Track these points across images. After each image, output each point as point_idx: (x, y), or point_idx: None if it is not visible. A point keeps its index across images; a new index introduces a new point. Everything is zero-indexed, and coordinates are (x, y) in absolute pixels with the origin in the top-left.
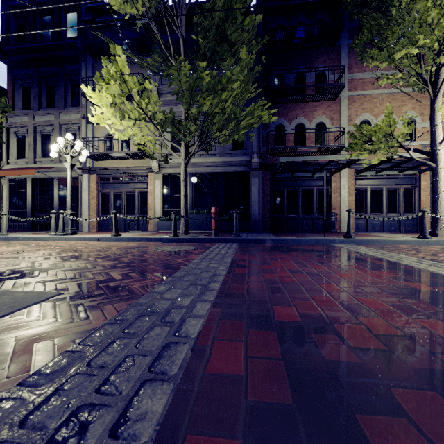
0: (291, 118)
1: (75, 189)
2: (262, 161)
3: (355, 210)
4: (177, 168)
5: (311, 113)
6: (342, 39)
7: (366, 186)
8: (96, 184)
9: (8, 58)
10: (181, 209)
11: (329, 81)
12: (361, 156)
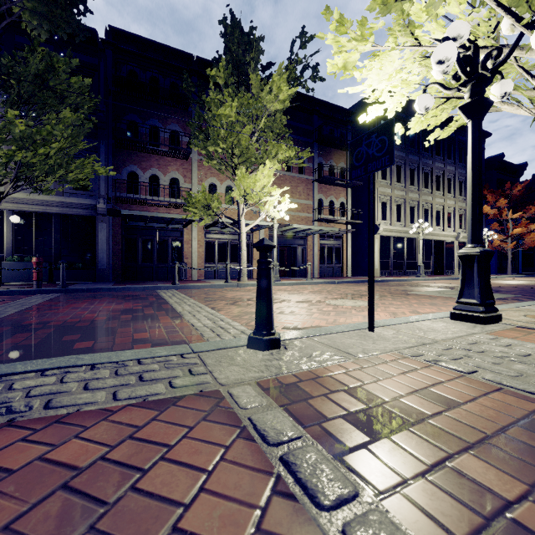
0: (145, 167)
1: None
2: (113, 207)
3: (206, 260)
4: None
5: (165, 167)
6: (193, 107)
7: (214, 239)
8: None
9: None
10: None
11: (182, 141)
12: (194, 218)
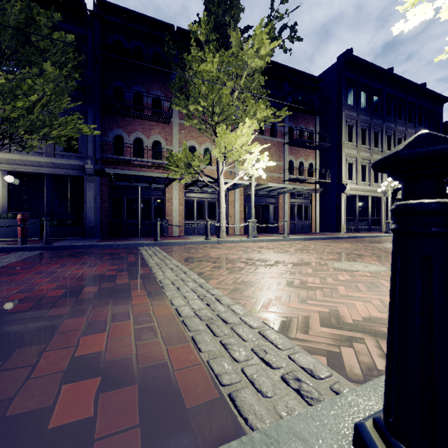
0: (130, 131)
1: None
2: (100, 168)
3: (186, 217)
4: None
5: (148, 130)
6: (174, 74)
7: (193, 198)
8: None
9: None
10: None
11: (164, 107)
12: (175, 176)
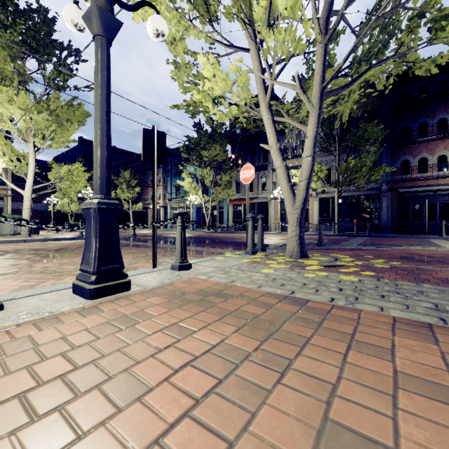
0: (414, 154)
1: (266, 208)
2: (390, 186)
3: None
4: (327, 194)
5: (433, 149)
6: None
7: None
8: (278, 205)
9: (233, 143)
10: (335, 220)
11: None
12: None
